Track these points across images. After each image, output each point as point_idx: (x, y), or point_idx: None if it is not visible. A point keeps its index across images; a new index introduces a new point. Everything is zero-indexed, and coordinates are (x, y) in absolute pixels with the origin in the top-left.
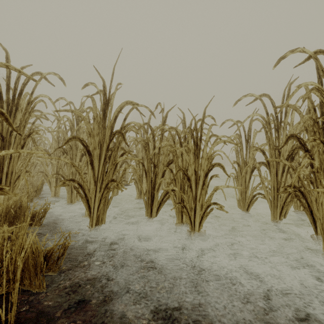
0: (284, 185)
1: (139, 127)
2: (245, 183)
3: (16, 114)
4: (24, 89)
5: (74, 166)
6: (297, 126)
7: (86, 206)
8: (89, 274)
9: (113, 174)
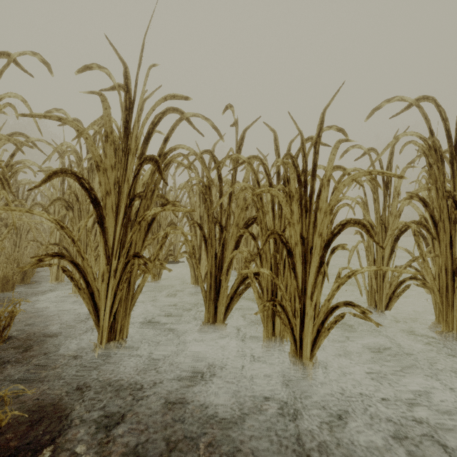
0: None
1: (194, 159)
2: (383, 260)
3: None
4: None
5: (63, 228)
6: None
7: (89, 305)
8: None
9: (143, 243)
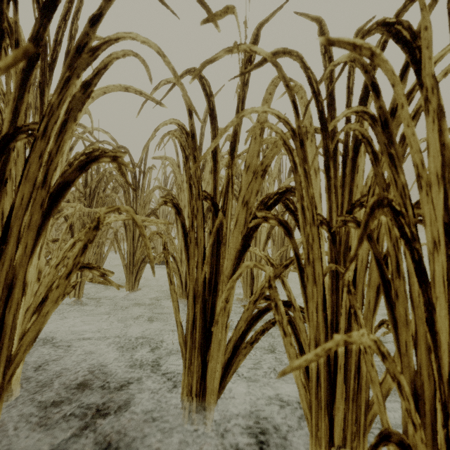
0: None
1: (168, 91)
2: None
3: None
4: None
5: None
6: None
7: None
8: None
9: (40, 240)
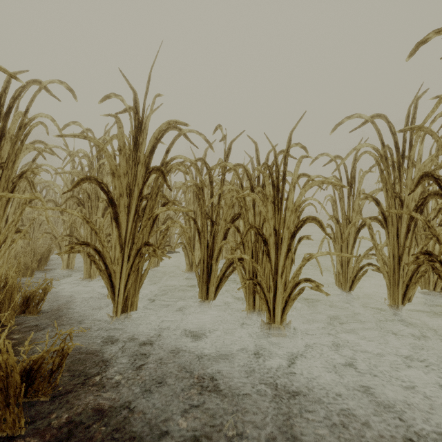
0: (408, 251)
1: (190, 165)
2: (348, 249)
3: (1, 144)
4: (13, 106)
5: (88, 222)
6: (434, 160)
7: (108, 283)
8: (103, 400)
9: (149, 235)
